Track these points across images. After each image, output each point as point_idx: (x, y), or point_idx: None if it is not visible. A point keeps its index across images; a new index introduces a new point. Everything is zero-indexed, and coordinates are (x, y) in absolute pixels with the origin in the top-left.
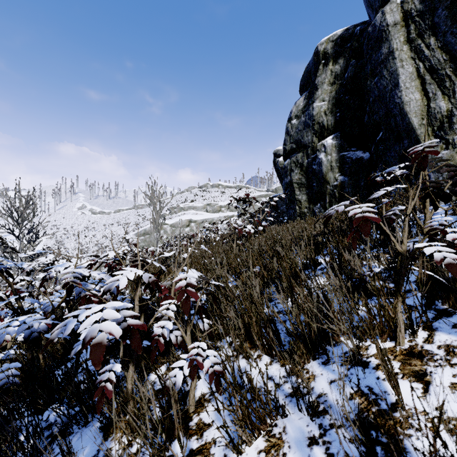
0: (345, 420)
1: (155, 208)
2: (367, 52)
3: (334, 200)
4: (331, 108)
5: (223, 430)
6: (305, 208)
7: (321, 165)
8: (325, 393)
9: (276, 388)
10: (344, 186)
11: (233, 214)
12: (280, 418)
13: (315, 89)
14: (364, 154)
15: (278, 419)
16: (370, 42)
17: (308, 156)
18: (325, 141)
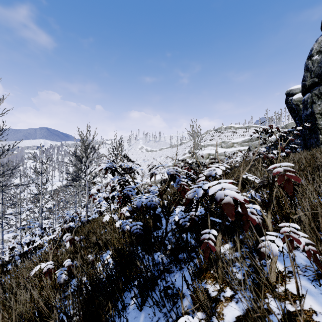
0: None
1: (194, 141)
2: None
3: None
4: None
5: (320, 304)
6: None
7: None
8: None
9: None
10: None
11: (245, 148)
12: None
13: None
14: None
15: None
16: None
17: None
18: None
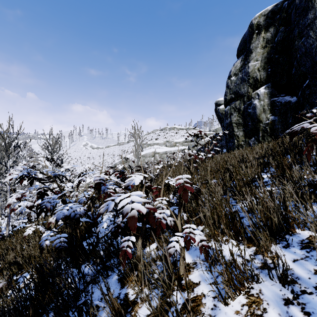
0: (314, 289)
1: (136, 141)
2: (294, 19)
3: (266, 134)
4: (263, 65)
5: (209, 288)
6: (242, 141)
7: (255, 108)
8: (290, 268)
9: (252, 261)
10: (274, 123)
11: (185, 148)
12: (255, 283)
13: (250, 53)
14: (292, 98)
15: (254, 284)
16: (298, 11)
17: (244, 102)
18: (258, 90)
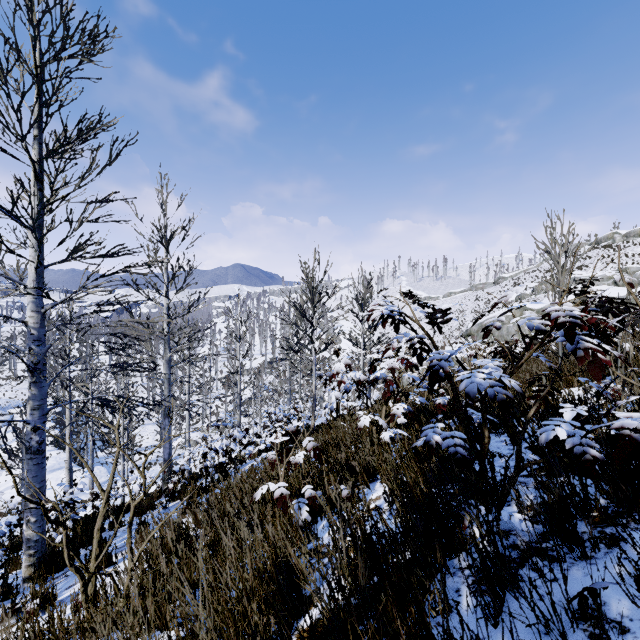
0: None
1: (556, 264)
2: None
3: None
4: None
5: None
6: None
7: None
8: None
9: None
10: None
11: None
12: None
13: None
14: None
15: None
16: None
17: None
18: None
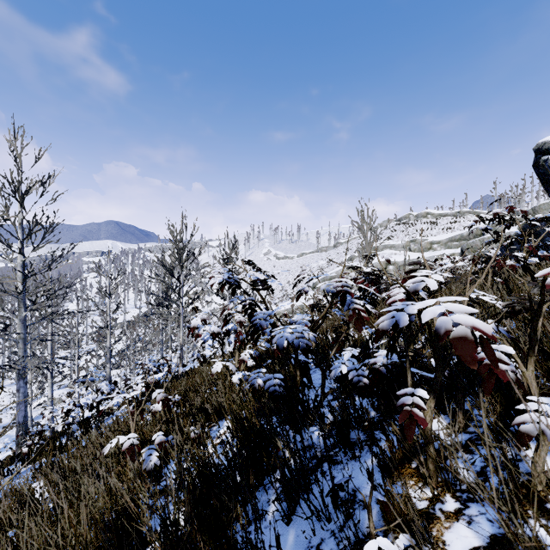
0: None
1: (365, 237)
2: None
3: None
4: None
5: None
6: None
7: None
8: None
9: None
10: None
11: (453, 252)
12: None
13: None
14: None
15: None
16: None
17: None
18: None
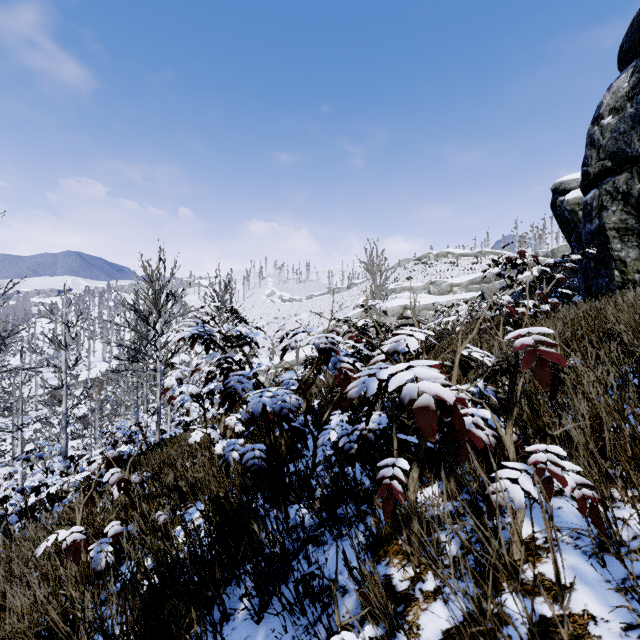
0: None
1: (374, 281)
2: None
3: None
4: None
5: (603, 602)
6: (637, 272)
7: None
8: None
9: None
10: None
11: (474, 296)
12: None
13: None
14: None
15: None
16: None
17: None
18: None
